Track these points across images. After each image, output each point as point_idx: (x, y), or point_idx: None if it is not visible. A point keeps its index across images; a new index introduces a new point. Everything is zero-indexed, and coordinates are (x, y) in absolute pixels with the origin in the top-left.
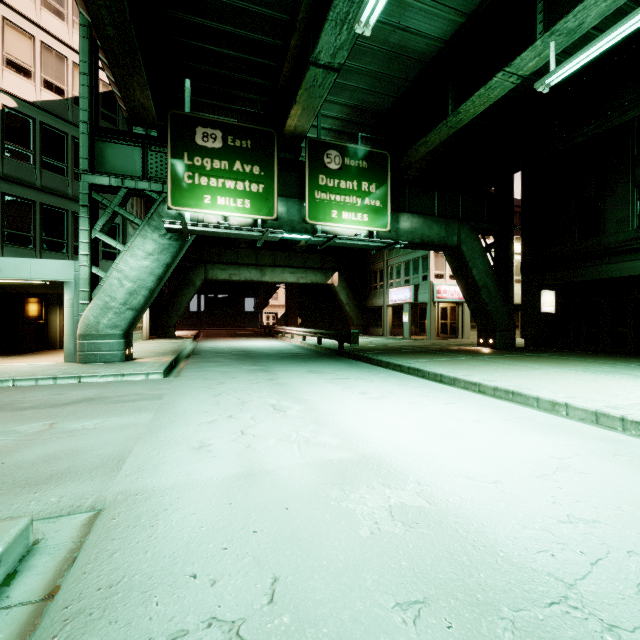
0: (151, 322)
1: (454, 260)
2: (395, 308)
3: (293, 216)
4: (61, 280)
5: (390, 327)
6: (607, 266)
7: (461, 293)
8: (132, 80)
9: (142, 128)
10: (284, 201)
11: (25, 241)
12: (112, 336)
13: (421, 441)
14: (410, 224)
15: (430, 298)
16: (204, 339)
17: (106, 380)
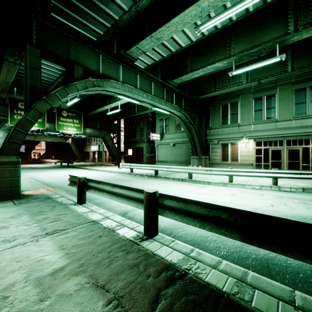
0: None
1: (104, 140)
2: (94, 152)
3: (52, 128)
4: None
5: (92, 159)
6: (137, 144)
7: None
8: (1, 93)
9: None
10: (49, 123)
11: None
12: None
13: (73, 173)
14: (89, 131)
15: (103, 150)
16: None
17: None
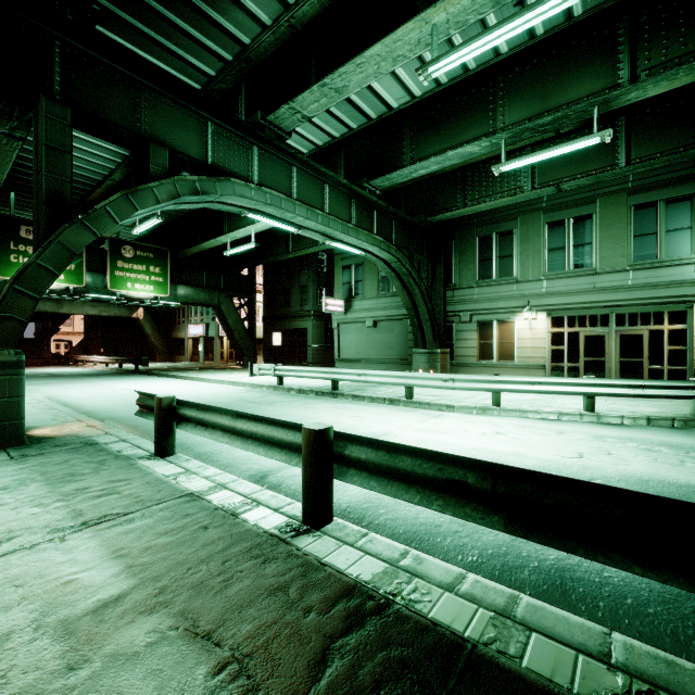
0: None
1: (219, 313)
2: (196, 340)
3: (98, 284)
4: None
5: (191, 355)
6: (292, 323)
7: None
8: None
9: None
10: (91, 275)
11: None
12: None
13: (147, 387)
14: (185, 292)
15: (216, 334)
16: None
17: None
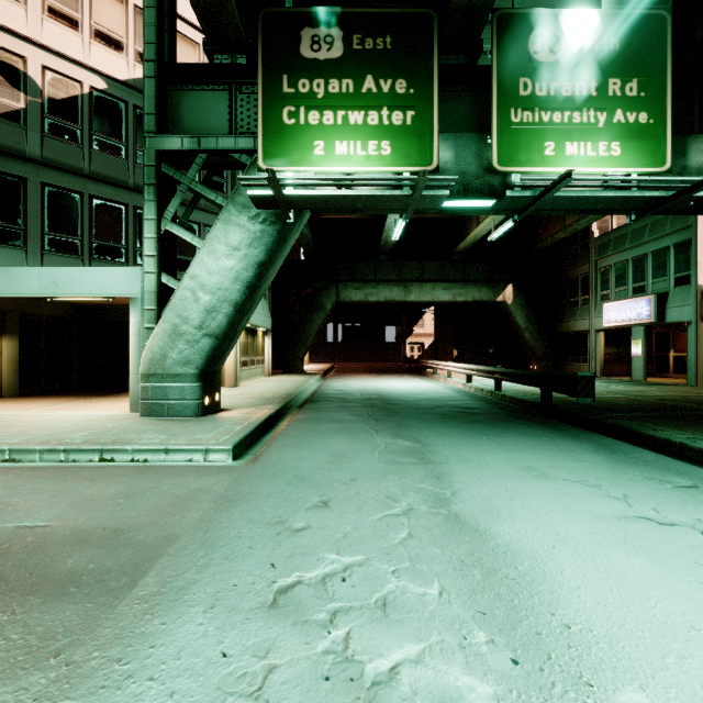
0: (279, 354)
1: None
2: (609, 333)
3: (466, 165)
4: (125, 295)
5: (602, 363)
6: None
7: None
8: None
9: (226, 55)
10: (450, 139)
11: (116, 254)
12: (183, 377)
13: None
14: None
15: (696, 314)
16: (334, 375)
17: (140, 458)
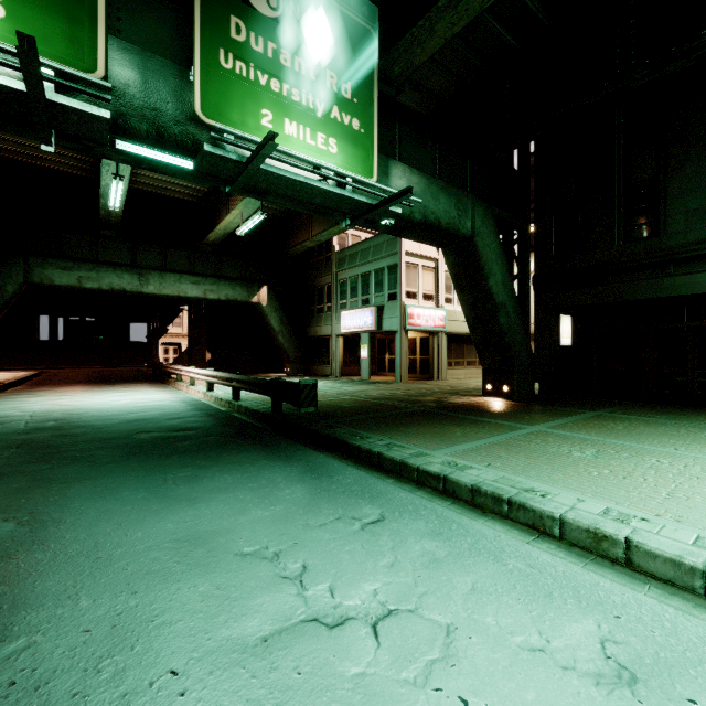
0: None
1: (460, 262)
2: (347, 338)
3: (160, 100)
4: None
5: (341, 364)
6: (670, 279)
7: (437, 319)
8: None
9: None
10: (134, 53)
11: None
12: None
13: None
14: (406, 184)
15: (401, 324)
16: (18, 390)
17: None
